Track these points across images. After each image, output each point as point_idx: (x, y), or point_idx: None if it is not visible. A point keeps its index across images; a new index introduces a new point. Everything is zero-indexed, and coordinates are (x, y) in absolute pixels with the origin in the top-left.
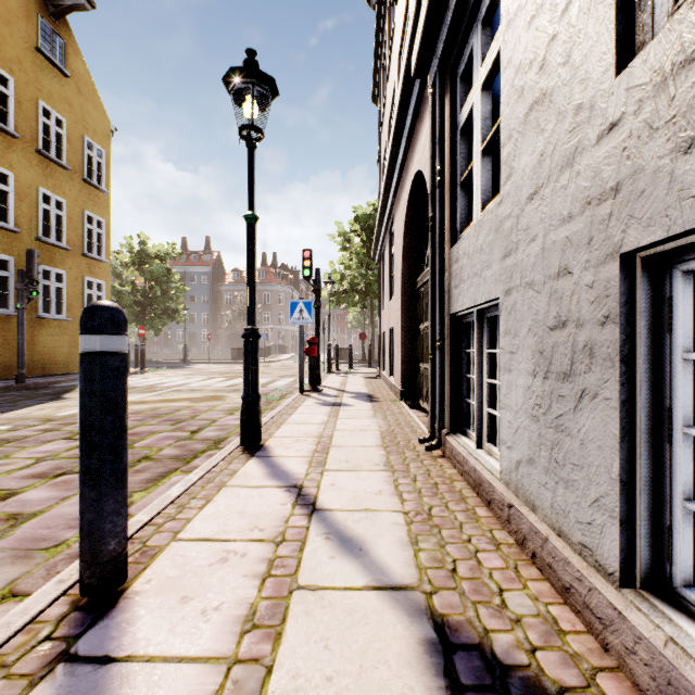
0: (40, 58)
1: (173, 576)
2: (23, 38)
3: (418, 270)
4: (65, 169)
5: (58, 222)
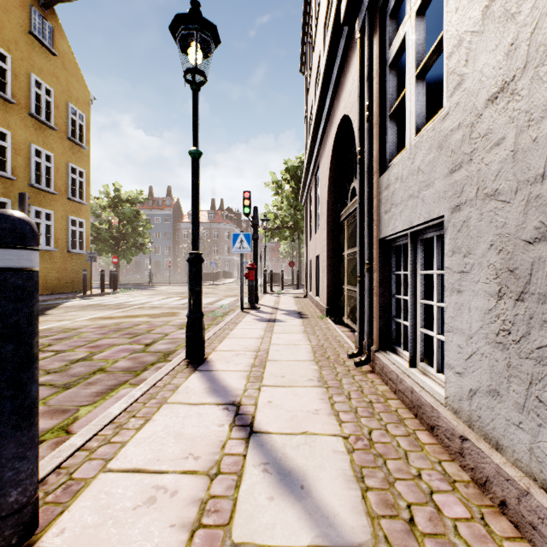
0: (33, 40)
1: (90, 524)
2: (19, 24)
3: (341, 206)
4: (53, 130)
5: (47, 172)
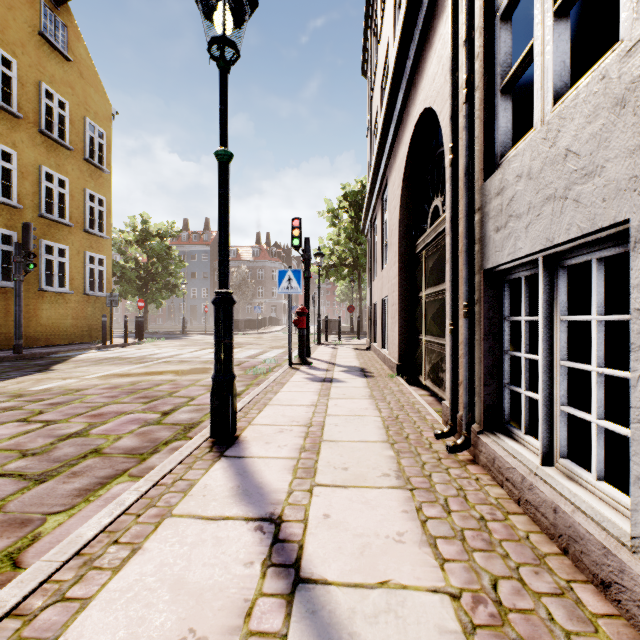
0: (43, 42)
1: None
2: (26, 23)
3: (418, 232)
4: (68, 149)
5: (60, 199)
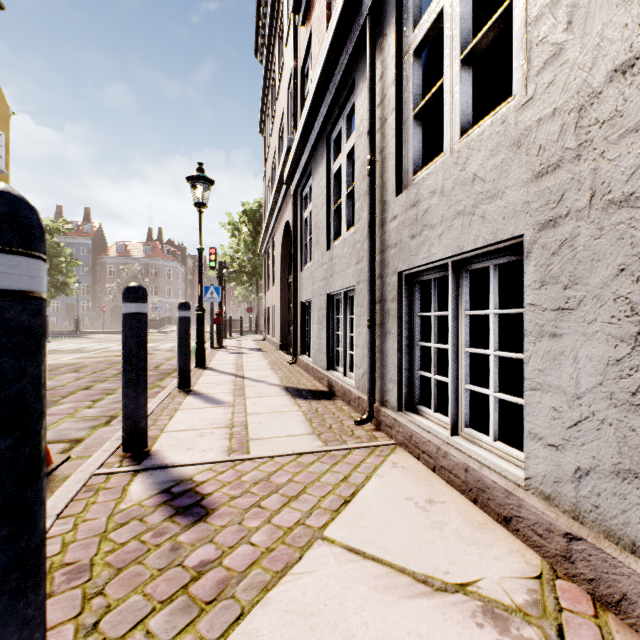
0: None
1: (205, 387)
2: None
3: (290, 271)
4: None
5: None
